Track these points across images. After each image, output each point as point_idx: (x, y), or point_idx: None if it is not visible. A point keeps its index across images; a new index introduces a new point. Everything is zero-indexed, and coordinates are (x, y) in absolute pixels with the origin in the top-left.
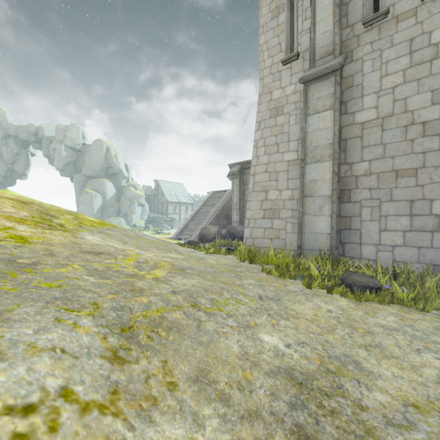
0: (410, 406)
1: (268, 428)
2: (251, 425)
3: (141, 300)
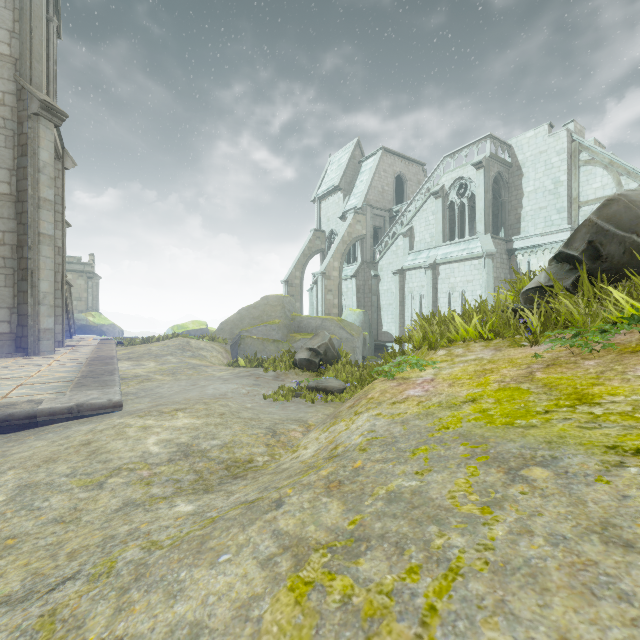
0: (151, 484)
1: (254, 476)
2: (263, 474)
3: (327, 469)
